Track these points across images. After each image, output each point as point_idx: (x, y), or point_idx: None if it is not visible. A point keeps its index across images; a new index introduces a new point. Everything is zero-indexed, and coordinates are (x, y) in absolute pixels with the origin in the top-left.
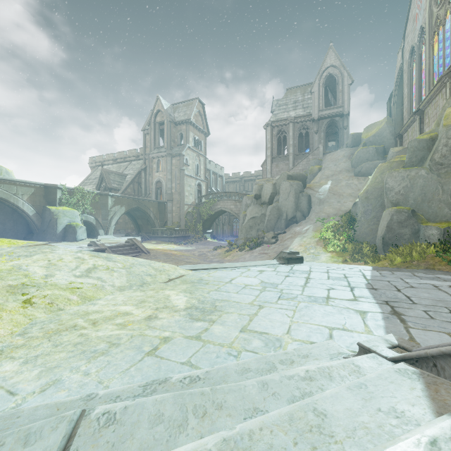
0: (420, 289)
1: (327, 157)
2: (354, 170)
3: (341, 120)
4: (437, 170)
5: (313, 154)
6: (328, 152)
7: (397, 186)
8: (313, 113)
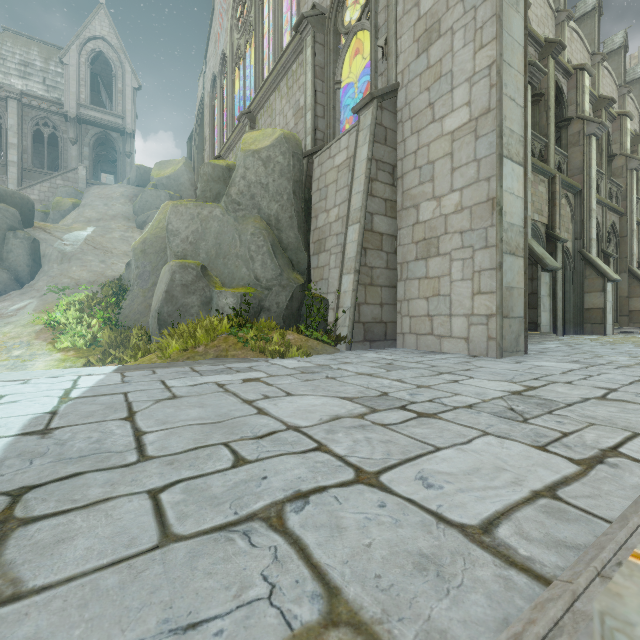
0: (188, 398)
1: (93, 190)
2: (137, 219)
3: (122, 141)
4: (234, 211)
5: (65, 178)
6: (95, 183)
7: (184, 229)
8: (68, 103)
